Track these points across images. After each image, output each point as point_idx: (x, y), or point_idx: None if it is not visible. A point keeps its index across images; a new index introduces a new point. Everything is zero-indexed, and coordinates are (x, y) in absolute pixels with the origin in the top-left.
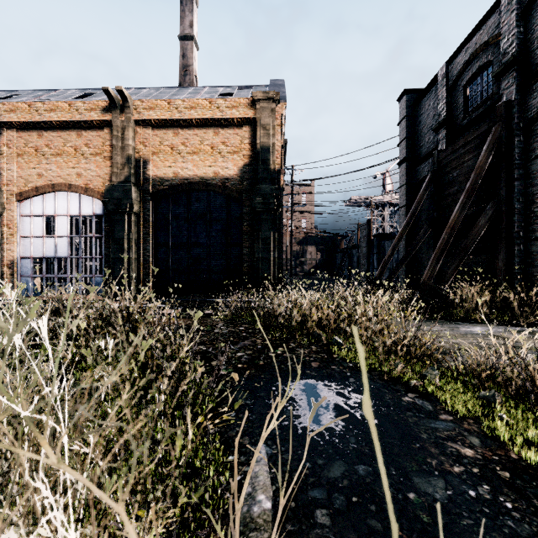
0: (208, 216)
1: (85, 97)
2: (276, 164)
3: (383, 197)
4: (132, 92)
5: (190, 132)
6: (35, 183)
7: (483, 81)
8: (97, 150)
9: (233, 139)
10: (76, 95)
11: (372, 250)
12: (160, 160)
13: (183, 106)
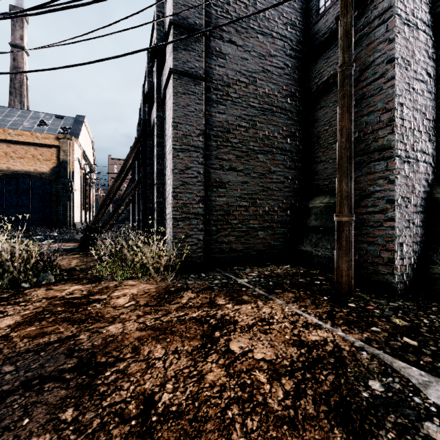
0: (31, 191)
1: None
2: (72, 169)
3: None
4: None
5: (18, 146)
6: None
7: None
8: None
9: (46, 153)
10: None
11: None
12: None
13: (14, 133)
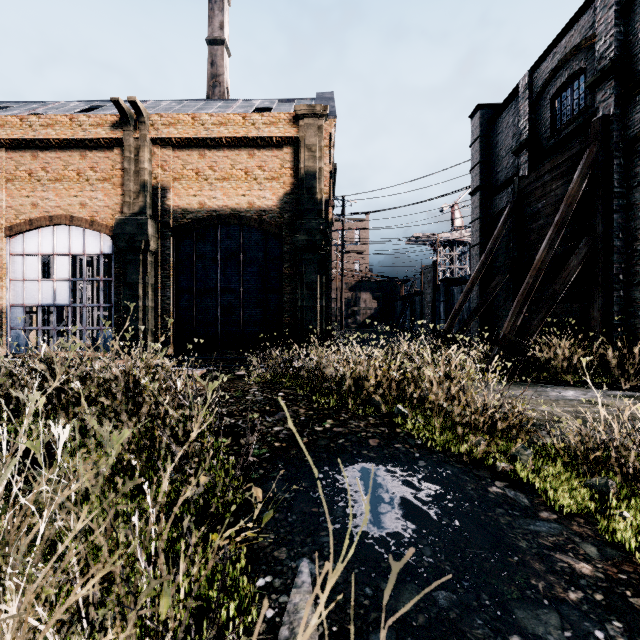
0: (242, 256)
1: (91, 110)
2: (323, 193)
3: (451, 235)
4: (149, 105)
5: (219, 154)
6: (29, 215)
7: (574, 92)
8: (105, 174)
9: (271, 163)
10: (80, 108)
11: (439, 298)
12: (183, 187)
13: (211, 122)
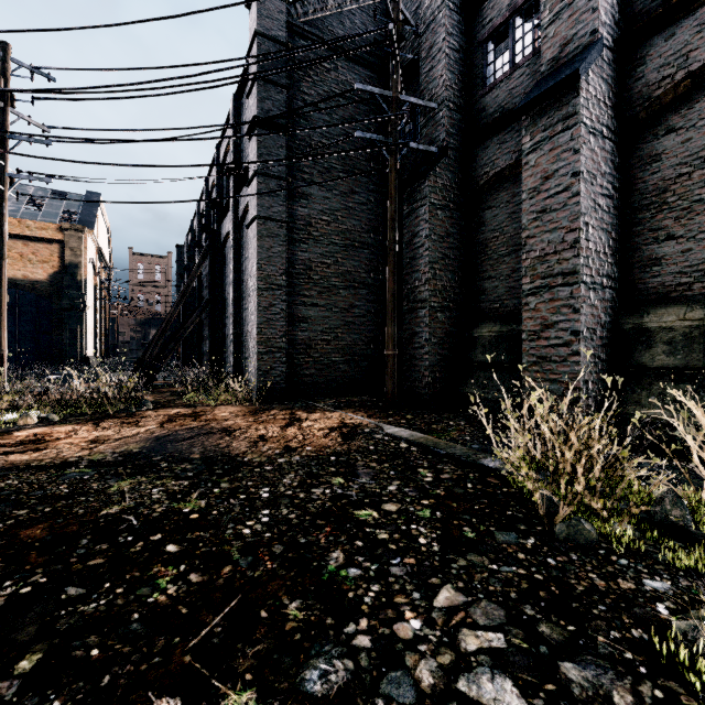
0: (18, 309)
1: None
2: (84, 275)
3: None
4: None
5: None
6: None
7: None
8: None
9: (43, 252)
10: None
11: None
12: None
13: None
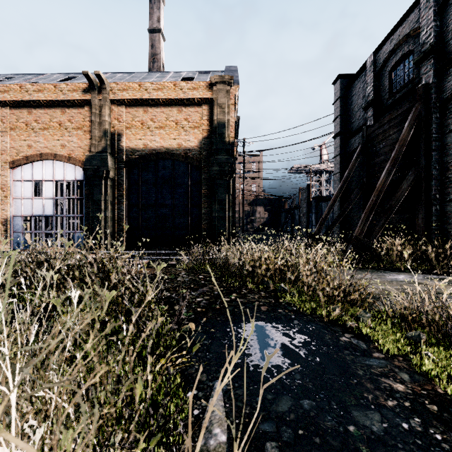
0: (173, 181)
1: (68, 80)
2: (230, 137)
3: (320, 166)
4: (108, 76)
5: (157, 110)
6: (26, 153)
7: (405, 67)
8: (78, 124)
9: (194, 116)
10: (60, 78)
11: (311, 210)
12: (132, 133)
13: (152, 88)
